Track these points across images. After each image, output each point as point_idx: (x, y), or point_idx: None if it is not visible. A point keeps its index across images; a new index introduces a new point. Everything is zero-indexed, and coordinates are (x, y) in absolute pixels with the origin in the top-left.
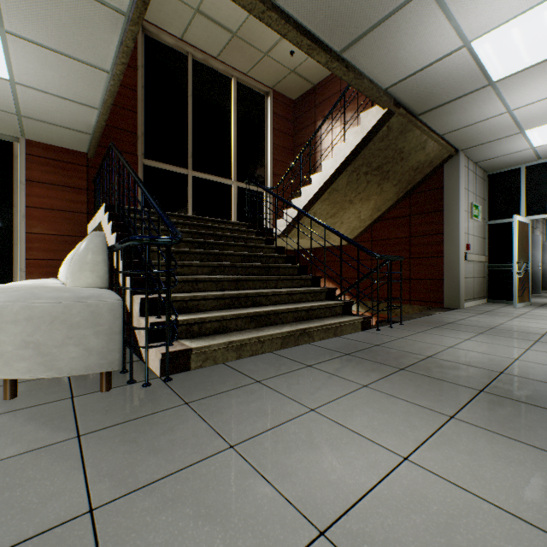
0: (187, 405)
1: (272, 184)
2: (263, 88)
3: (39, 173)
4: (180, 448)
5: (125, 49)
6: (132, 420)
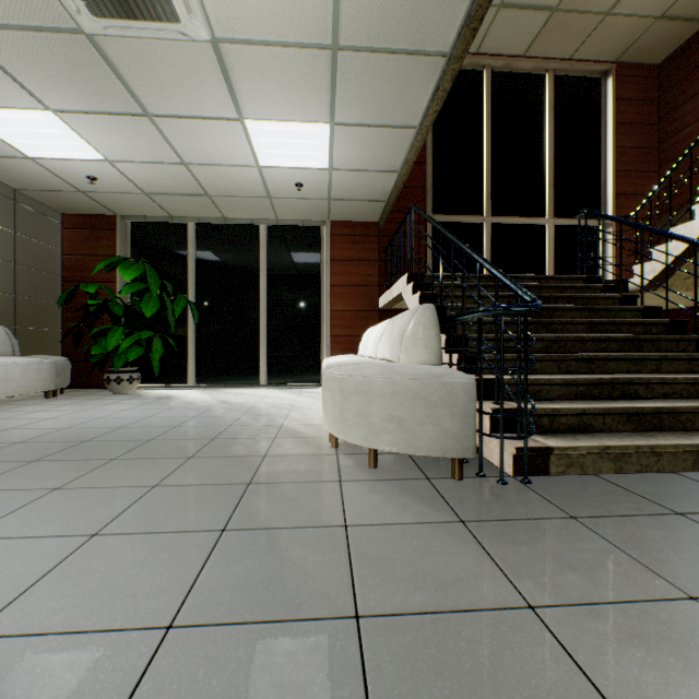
0: (575, 520)
1: (614, 210)
2: (598, 67)
3: (339, 252)
4: (603, 573)
5: (440, 94)
6: (511, 519)
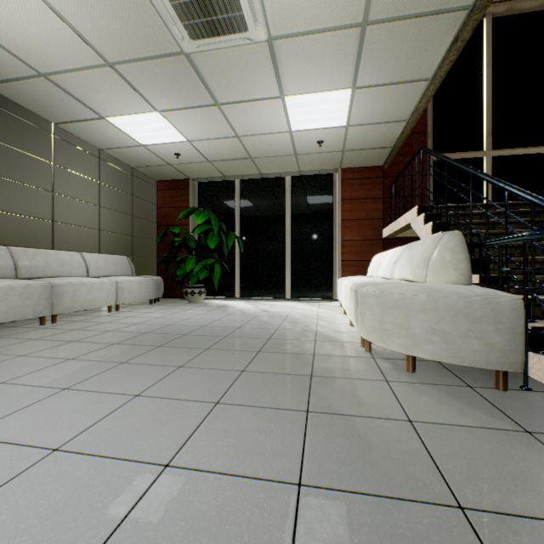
0: None
1: None
2: None
3: (349, 193)
4: None
5: (458, 45)
6: None
